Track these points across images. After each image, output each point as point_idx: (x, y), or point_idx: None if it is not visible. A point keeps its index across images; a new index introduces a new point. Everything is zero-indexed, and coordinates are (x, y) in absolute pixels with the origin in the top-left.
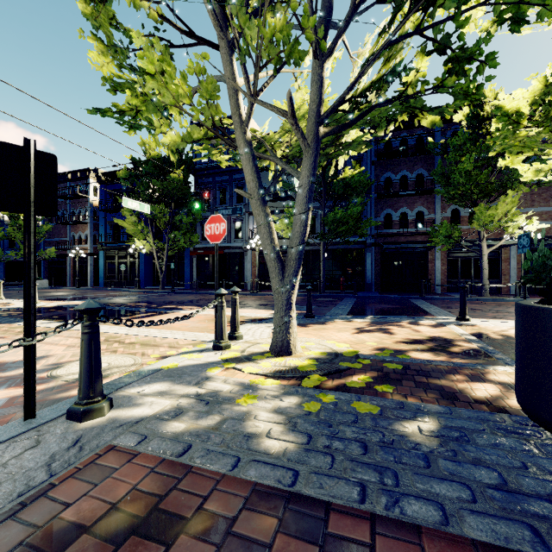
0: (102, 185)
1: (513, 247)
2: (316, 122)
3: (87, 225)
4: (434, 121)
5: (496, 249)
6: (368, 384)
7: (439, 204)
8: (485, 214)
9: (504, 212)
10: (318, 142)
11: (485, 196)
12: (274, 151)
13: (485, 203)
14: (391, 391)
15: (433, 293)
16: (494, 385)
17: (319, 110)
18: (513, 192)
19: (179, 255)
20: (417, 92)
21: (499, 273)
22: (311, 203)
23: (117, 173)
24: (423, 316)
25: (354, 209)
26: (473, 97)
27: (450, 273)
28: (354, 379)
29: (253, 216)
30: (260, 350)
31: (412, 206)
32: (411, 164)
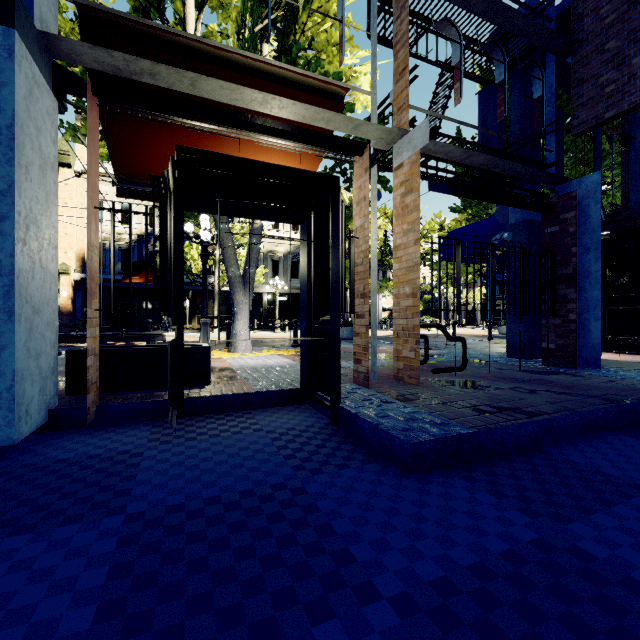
0: None
1: None
2: None
3: (476, 283)
4: None
5: None
6: None
7: None
8: None
9: None
10: None
11: None
12: None
13: None
14: None
15: None
16: None
17: None
18: None
19: None
20: None
21: None
22: None
23: None
24: None
25: None
26: None
27: None
28: None
29: None
30: None
31: None
32: None
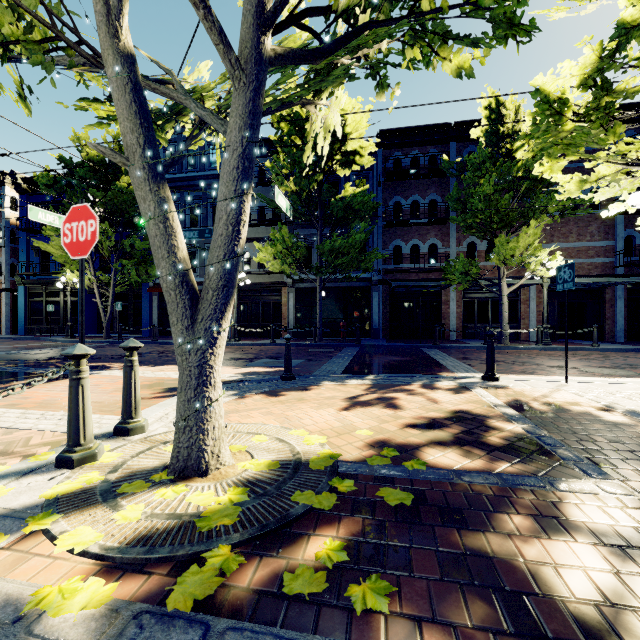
0: (22, 196)
1: (532, 287)
2: (255, 23)
3: (1, 250)
4: (462, 66)
5: (514, 290)
6: (338, 567)
7: (454, 236)
8: (506, 246)
9: (525, 246)
10: (261, 65)
11: (505, 226)
12: (202, 103)
13: (505, 234)
14: (384, 607)
15: (448, 340)
16: (591, 545)
17: (262, 3)
18: (536, 223)
19: (135, 293)
20: (437, 9)
21: (518, 317)
22: (249, 183)
23: (35, 176)
24: (439, 375)
25: (357, 236)
26: (522, 27)
27: (466, 317)
28: (311, 551)
29: None
30: (153, 463)
31: (425, 237)
32: (424, 187)
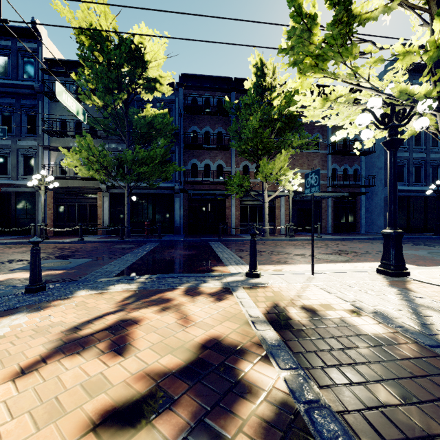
0: None
1: (283, 198)
2: None
3: None
4: None
5: (272, 199)
6: None
7: (234, 160)
8: (267, 167)
9: (279, 168)
10: None
11: (267, 152)
12: None
13: (266, 159)
14: None
15: (230, 235)
16: None
17: None
18: (285, 152)
19: None
20: None
21: (274, 218)
22: None
23: None
24: (209, 273)
25: (157, 150)
26: None
27: (242, 218)
28: None
29: (49, 151)
30: None
31: (214, 159)
32: (213, 122)
